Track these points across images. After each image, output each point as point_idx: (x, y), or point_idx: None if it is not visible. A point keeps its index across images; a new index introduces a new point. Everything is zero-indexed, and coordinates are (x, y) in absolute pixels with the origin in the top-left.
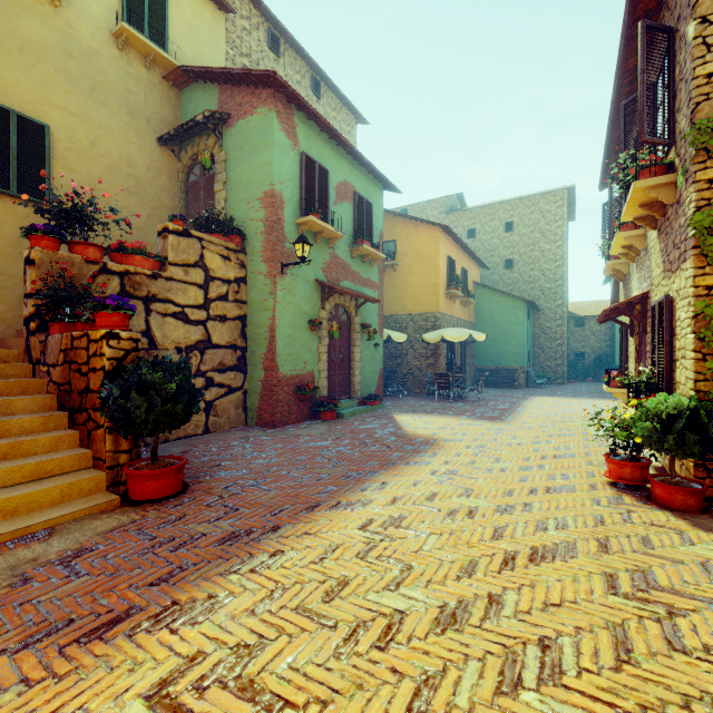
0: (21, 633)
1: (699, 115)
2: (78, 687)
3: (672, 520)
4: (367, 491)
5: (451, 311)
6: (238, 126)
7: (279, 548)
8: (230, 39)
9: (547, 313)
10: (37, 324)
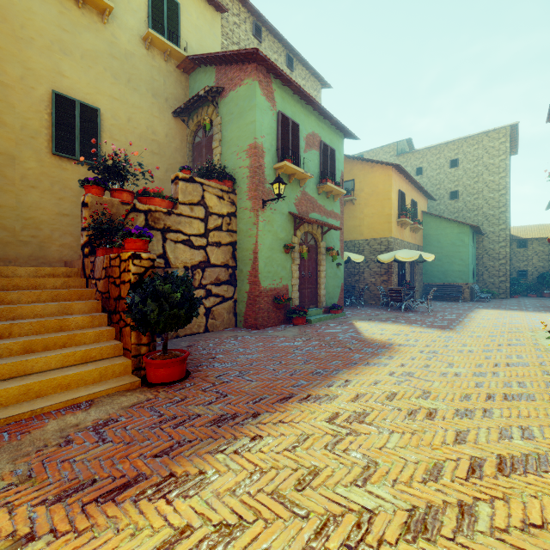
0: (58, 487)
1: None
2: (91, 545)
3: None
4: (332, 387)
5: (402, 236)
6: (230, 96)
7: (258, 433)
8: (224, 33)
9: (490, 236)
10: (89, 249)
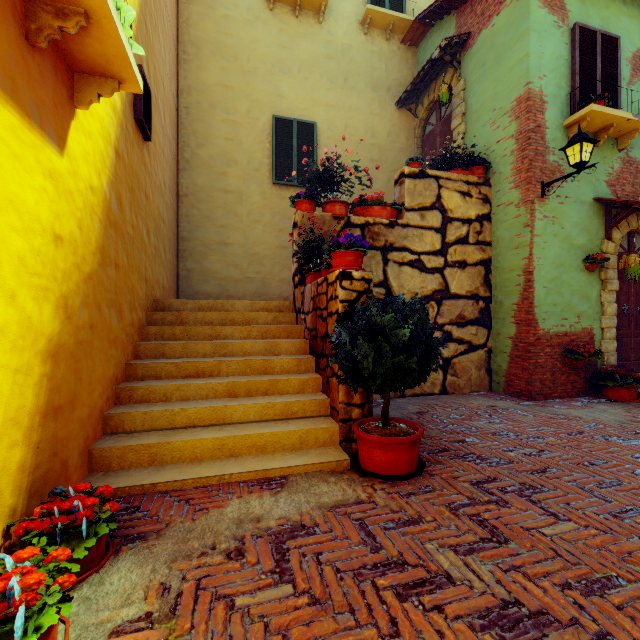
0: None
1: None
2: None
3: None
4: None
5: None
6: (480, 40)
7: None
8: None
9: None
10: (299, 278)
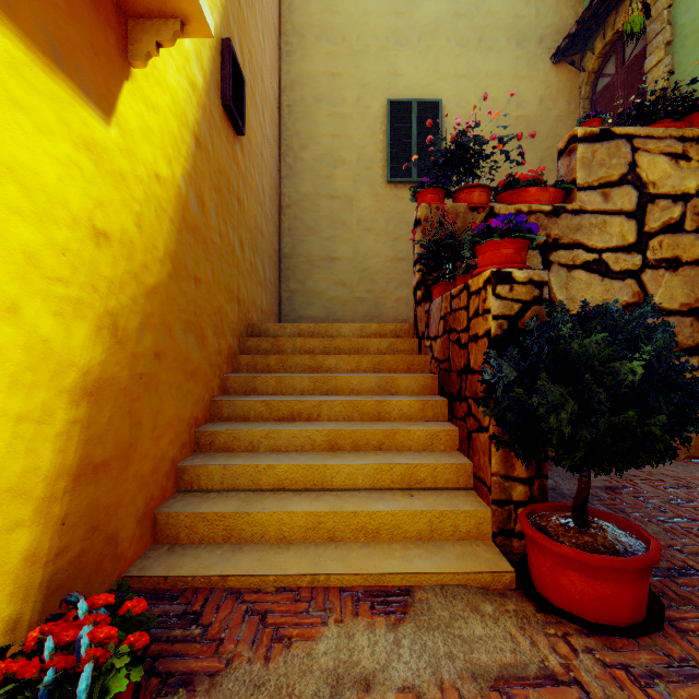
0: None
1: None
2: None
3: None
4: None
5: None
6: None
7: None
8: None
9: None
10: (422, 292)
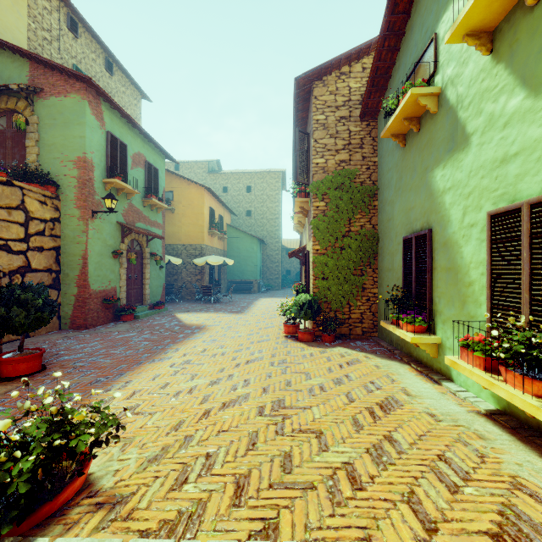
0: None
1: (314, 179)
2: None
3: (302, 345)
4: (168, 353)
5: (212, 243)
6: (52, 101)
7: (128, 380)
8: (31, 14)
9: (271, 246)
10: None
